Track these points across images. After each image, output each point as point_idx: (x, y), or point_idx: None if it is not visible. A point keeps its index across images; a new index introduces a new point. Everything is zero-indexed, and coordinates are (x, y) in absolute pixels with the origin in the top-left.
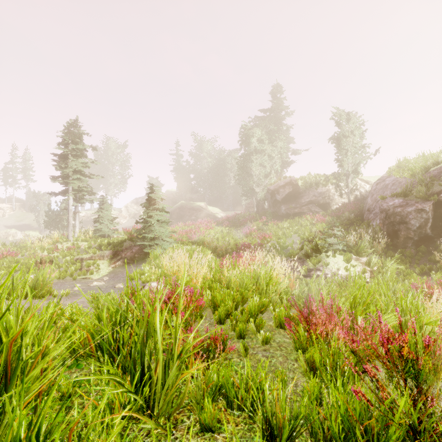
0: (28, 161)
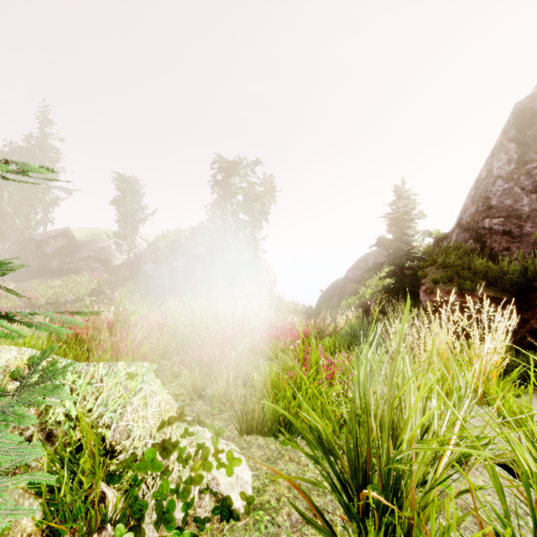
0: None
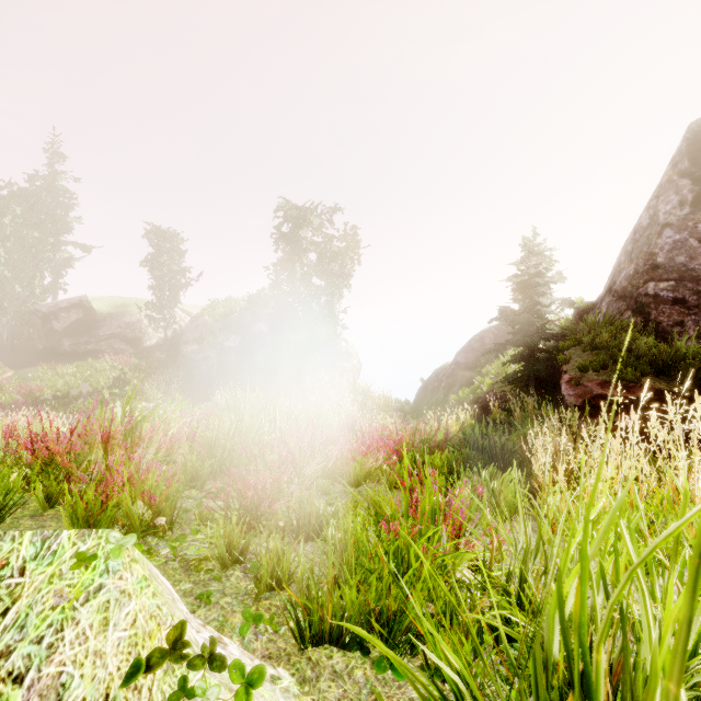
0: None
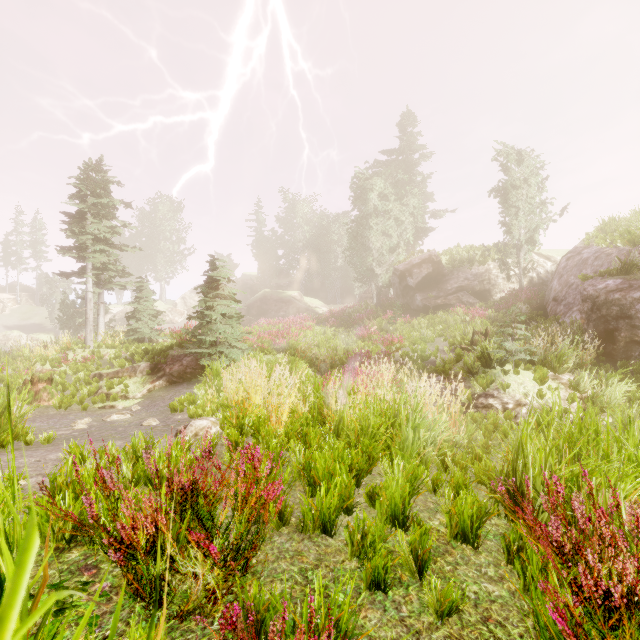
0: (40, 230)
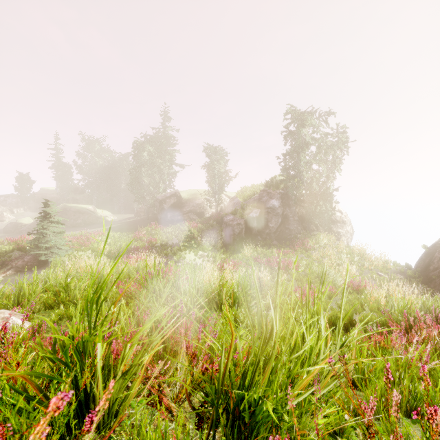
0: None
